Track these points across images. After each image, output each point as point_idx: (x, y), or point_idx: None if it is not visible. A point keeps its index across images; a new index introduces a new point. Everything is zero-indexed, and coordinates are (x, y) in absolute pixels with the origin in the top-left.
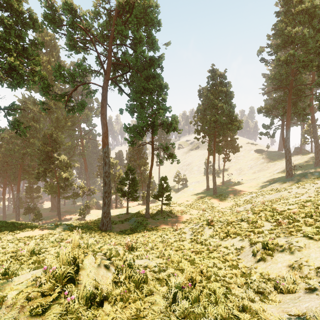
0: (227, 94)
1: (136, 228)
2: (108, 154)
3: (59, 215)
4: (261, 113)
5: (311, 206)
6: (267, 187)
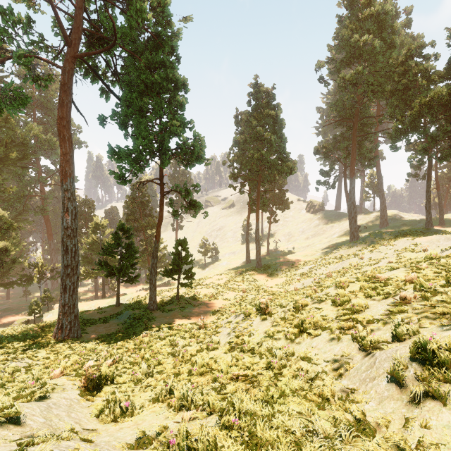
0: (276, 121)
1: (128, 330)
2: (72, 194)
3: None
4: (318, 154)
5: (431, 267)
6: (329, 254)
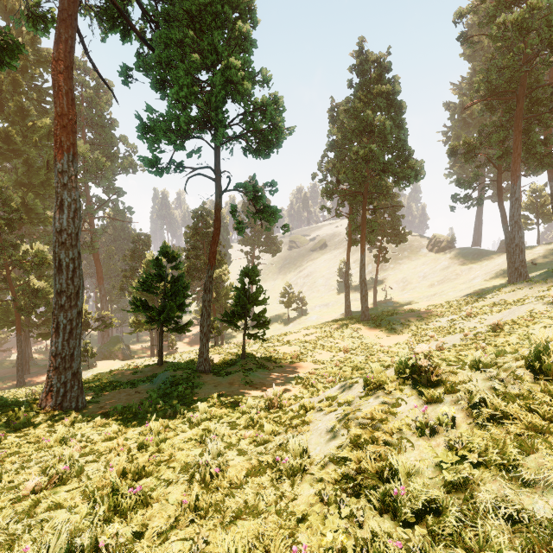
0: (392, 101)
1: (156, 402)
2: (71, 179)
3: (20, 374)
4: (455, 155)
5: None
6: (479, 300)
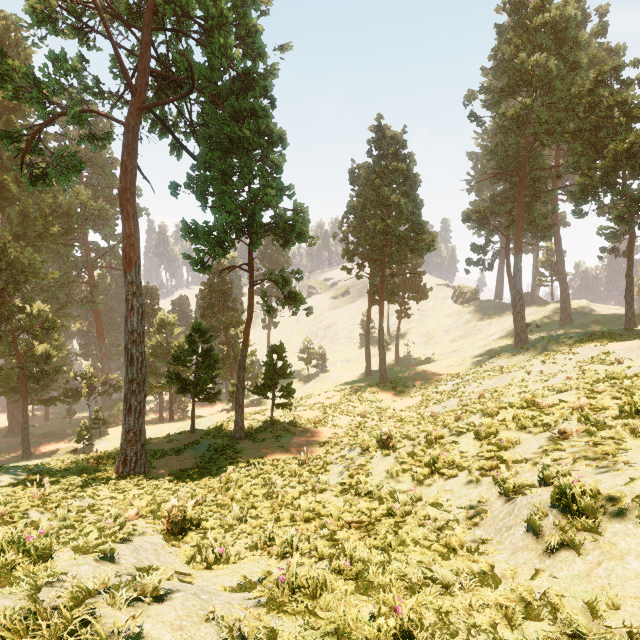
0: (407, 177)
1: (209, 465)
2: (138, 287)
3: (26, 444)
4: (469, 222)
5: (610, 391)
6: (483, 364)
